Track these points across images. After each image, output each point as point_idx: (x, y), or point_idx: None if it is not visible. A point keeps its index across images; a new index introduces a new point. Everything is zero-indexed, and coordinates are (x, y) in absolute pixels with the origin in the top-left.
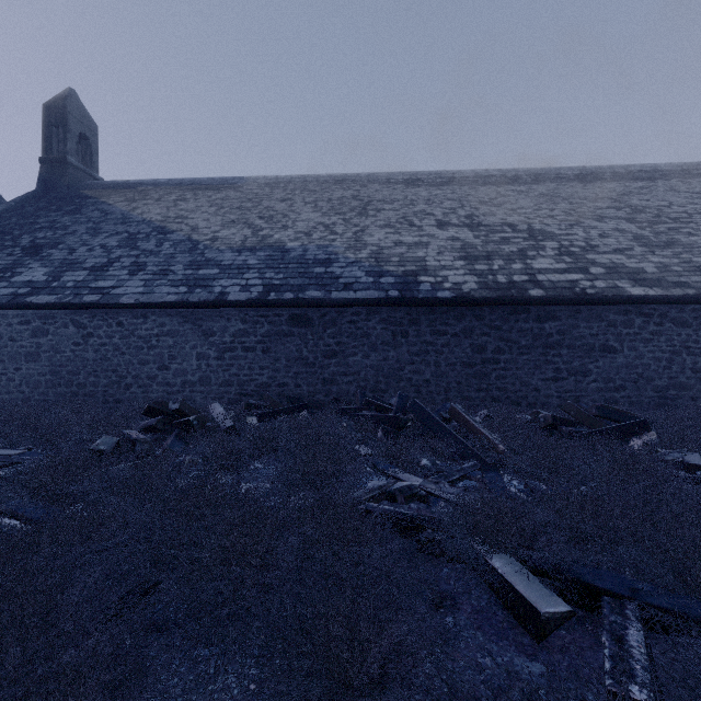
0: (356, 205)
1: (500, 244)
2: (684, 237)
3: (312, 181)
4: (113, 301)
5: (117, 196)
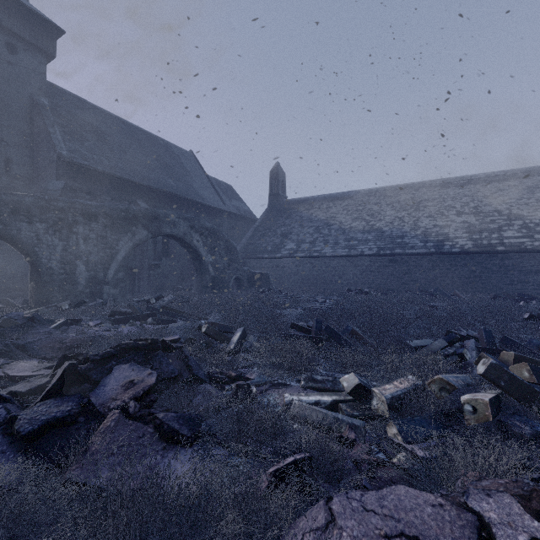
0: (413, 204)
1: (488, 224)
2: None
3: (388, 189)
4: (323, 255)
5: (301, 208)
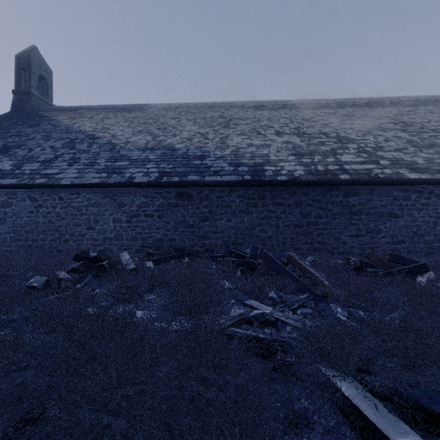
0: (222, 121)
1: (318, 146)
2: None
3: (193, 106)
4: (56, 183)
5: (64, 116)
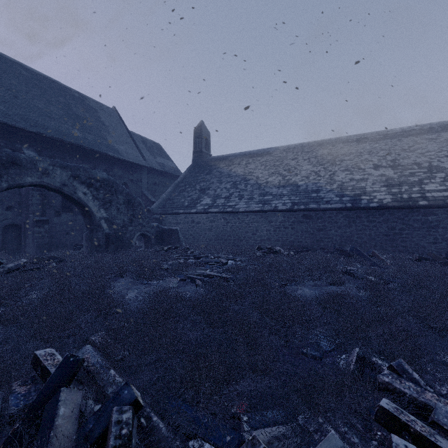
0: (330, 159)
1: (408, 177)
2: None
3: (306, 145)
4: (237, 210)
5: (222, 164)
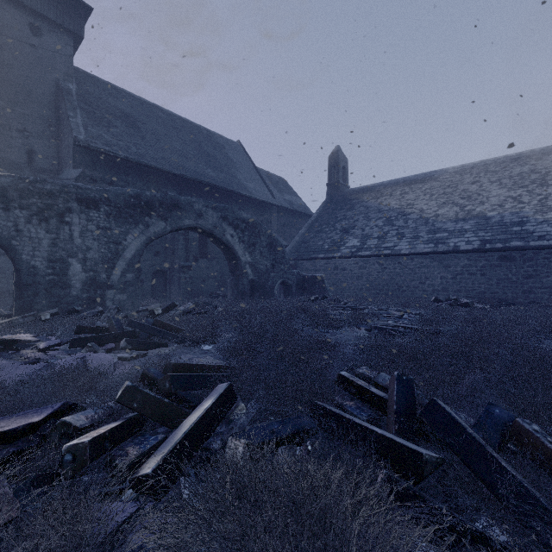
0: (535, 178)
1: None
2: None
3: (491, 163)
4: (397, 253)
5: (367, 196)
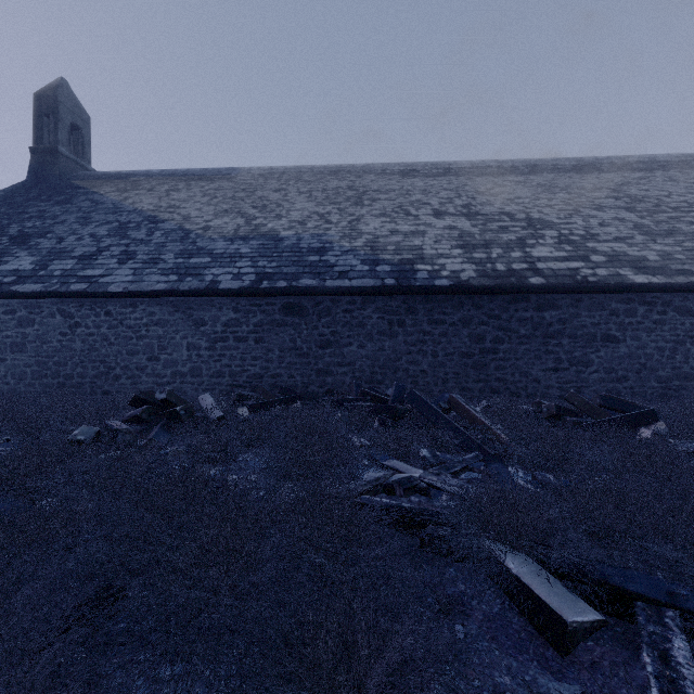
0: (351, 195)
1: (498, 233)
2: (685, 225)
3: (307, 172)
4: (101, 290)
5: (109, 186)
